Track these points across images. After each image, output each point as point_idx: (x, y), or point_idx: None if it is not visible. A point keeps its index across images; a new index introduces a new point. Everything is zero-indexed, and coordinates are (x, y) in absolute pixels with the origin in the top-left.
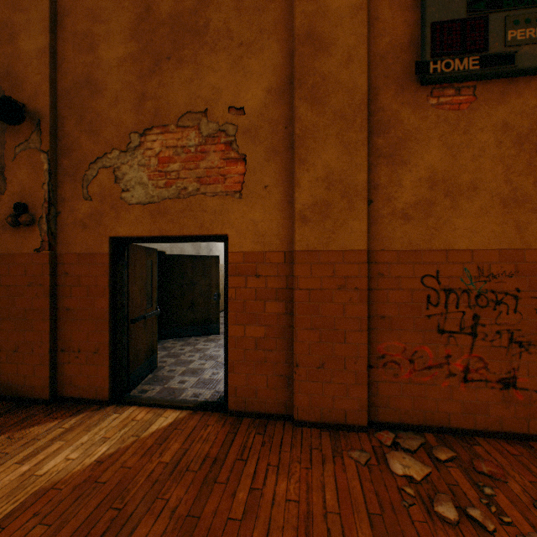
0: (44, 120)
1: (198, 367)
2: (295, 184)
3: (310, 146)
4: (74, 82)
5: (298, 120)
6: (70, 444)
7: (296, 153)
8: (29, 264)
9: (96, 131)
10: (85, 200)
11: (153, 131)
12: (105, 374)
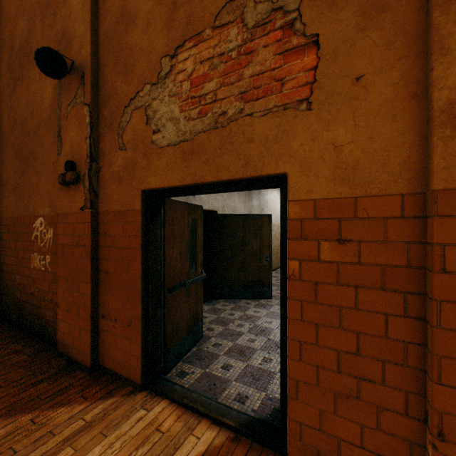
0: (87, 71)
1: (246, 344)
2: (434, 48)
3: None
4: (111, 22)
5: None
6: None
7: None
8: (76, 223)
9: (129, 69)
10: (120, 150)
11: (184, 46)
12: (137, 352)
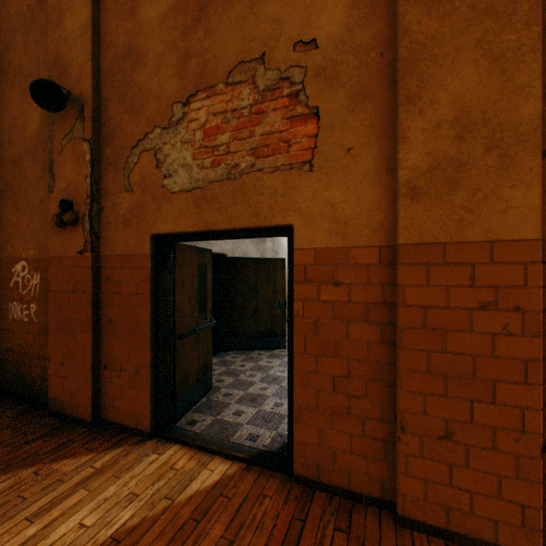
0: (87, 104)
1: (258, 392)
2: (399, 137)
3: (426, 72)
4: (116, 56)
5: (403, 34)
6: (92, 497)
7: (400, 87)
8: (74, 268)
9: (137, 108)
10: (126, 192)
11: (197, 96)
12: (146, 400)
